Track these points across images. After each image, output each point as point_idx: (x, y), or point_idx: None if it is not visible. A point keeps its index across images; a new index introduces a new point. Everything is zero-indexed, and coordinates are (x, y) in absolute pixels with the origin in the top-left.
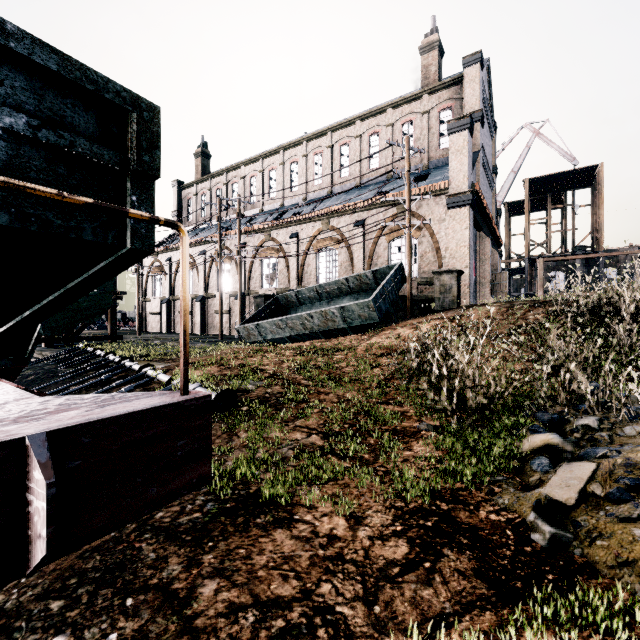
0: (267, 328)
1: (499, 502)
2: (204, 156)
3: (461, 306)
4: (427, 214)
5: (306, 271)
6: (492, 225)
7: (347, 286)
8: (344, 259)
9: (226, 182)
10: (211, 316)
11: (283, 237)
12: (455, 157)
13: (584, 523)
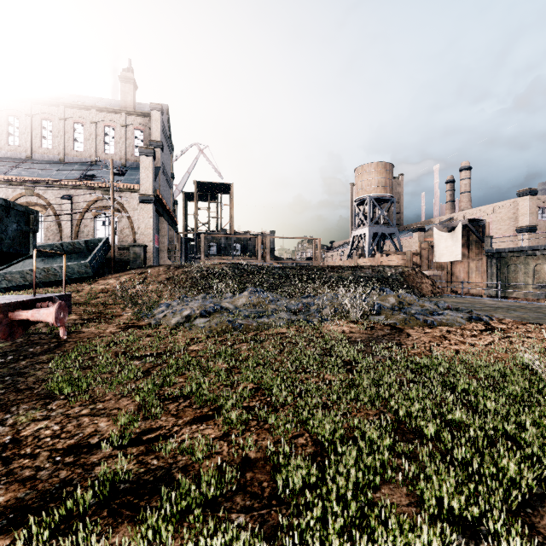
0: None
1: (146, 321)
2: None
3: (146, 266)
4: (125, 203)
5: None
6: (170, 213)
7: (62, 249)
8: (51, 223)
9: None
10: None
11: None
12: (144, 171)
13: (163, 319)
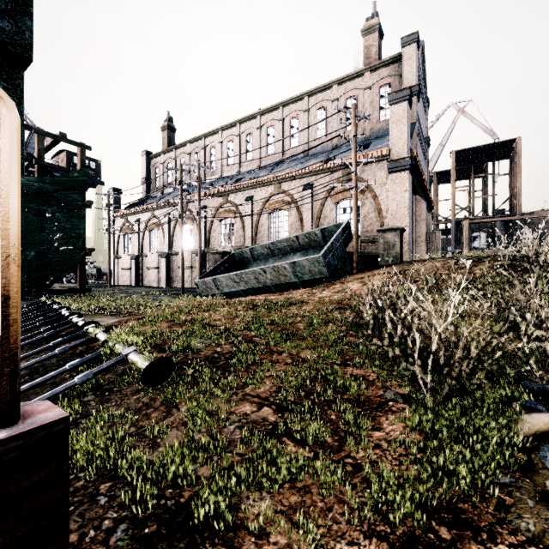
0: (223, 282)
1: (521, 527)
2: (170, 129)
3: (404, 261)
4: (370, 178)
5: (260, 230)
6: (426, 190)
7: (297, 243)
8: (294, 219)
9: (189, 152)
10: (175, 271)
11: (239, 200)
12: (395, 126)
13: None
